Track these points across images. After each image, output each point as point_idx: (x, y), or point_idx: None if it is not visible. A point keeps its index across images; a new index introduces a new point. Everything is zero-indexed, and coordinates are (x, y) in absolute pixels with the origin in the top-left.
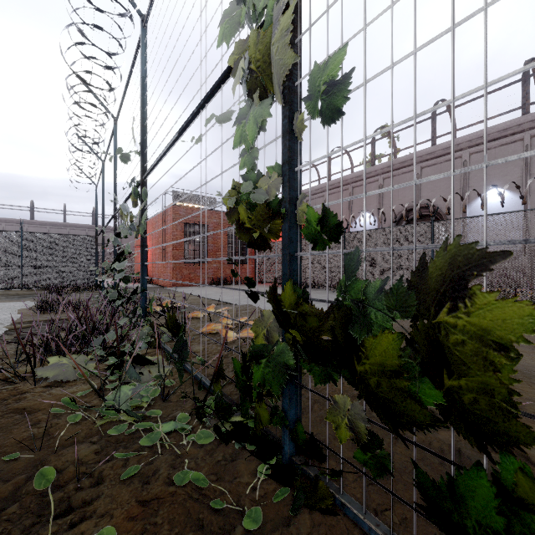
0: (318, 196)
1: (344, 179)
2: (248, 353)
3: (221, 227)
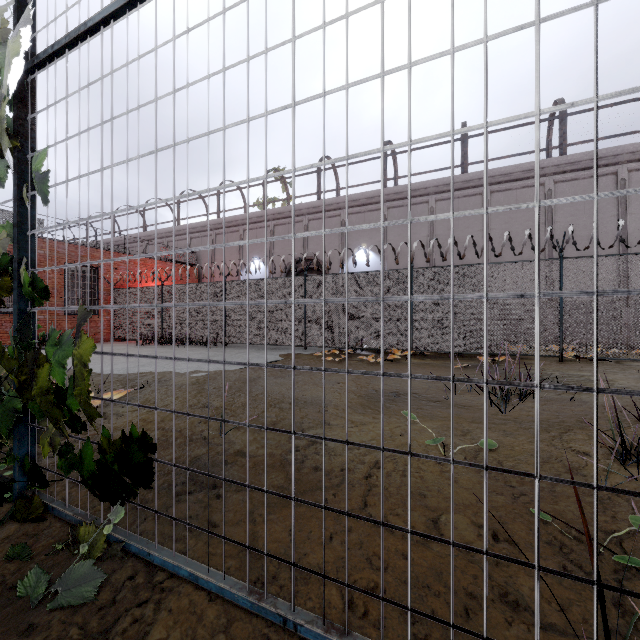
0: (205, 235)
1: (234, 219)
2: None
3: (52, 263)
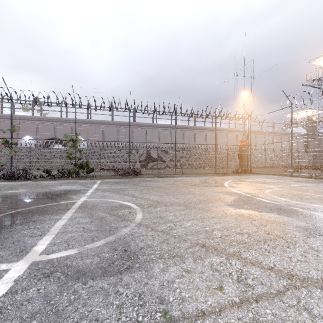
0: None
1: (14, 116)
2: (70, 169)
3: None
